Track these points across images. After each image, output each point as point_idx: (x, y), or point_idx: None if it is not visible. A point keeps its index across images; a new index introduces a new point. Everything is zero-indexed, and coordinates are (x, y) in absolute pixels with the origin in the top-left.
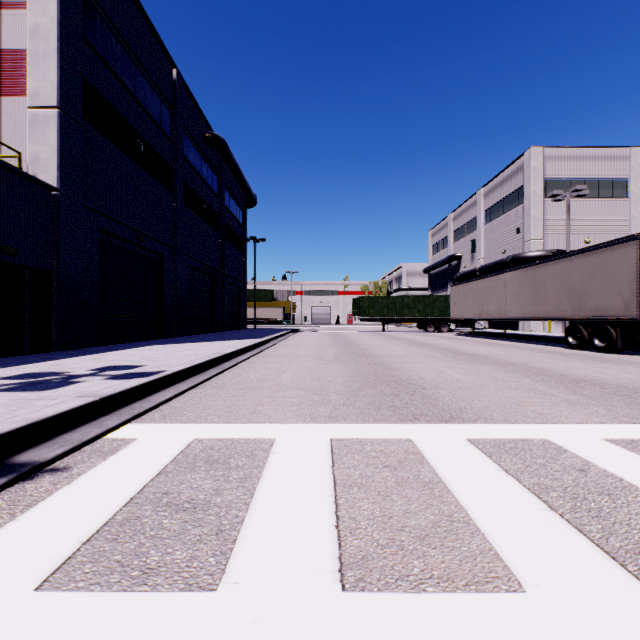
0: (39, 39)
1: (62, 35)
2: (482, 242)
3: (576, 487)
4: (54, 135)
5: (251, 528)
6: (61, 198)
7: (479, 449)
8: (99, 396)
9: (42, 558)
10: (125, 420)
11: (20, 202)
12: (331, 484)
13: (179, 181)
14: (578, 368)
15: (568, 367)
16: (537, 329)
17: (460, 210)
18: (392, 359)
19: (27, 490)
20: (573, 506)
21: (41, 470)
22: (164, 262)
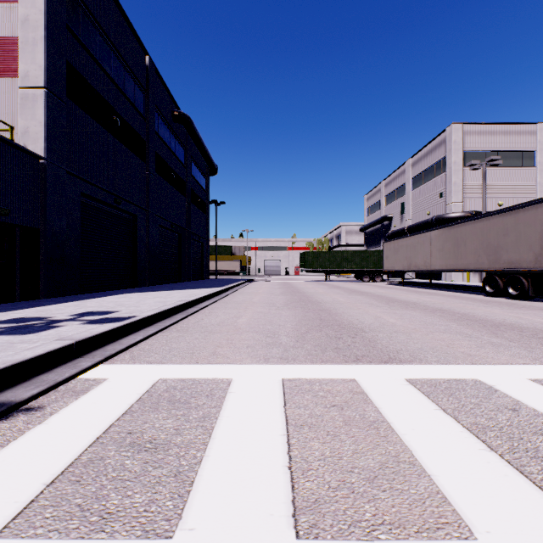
0: (29, 28)
1: (48, 25)
2: (410, 205)
3: (511, 427)
4: (41, 111)
5: (208, 469)
6: (48, 166)
7: (417, 389)
8: (75, 339)
9: (5, 502)
10: (98, 361)
11: (11, 169)
12: (283, 423)
13: (151, 152)
14: (496, 313)
15: (488, 312)
16: (457, 279)
17: (391, 178)
18: (334, 305)
19: (1, 430)
20: (511, 446)
21: (17, 409)
22: (138, 222)
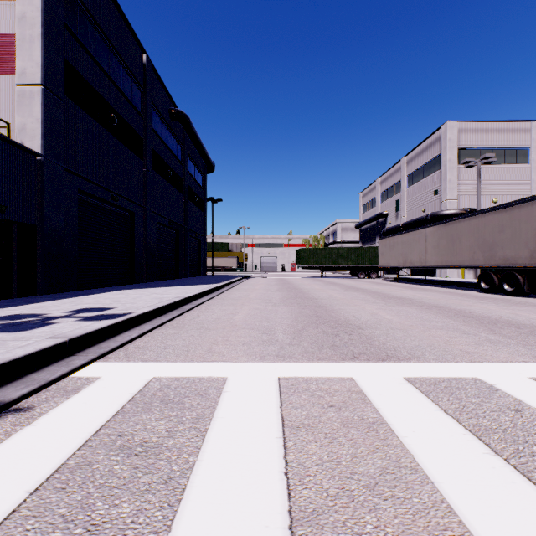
0: (26, 25)
1: (46, 22)
2: (405, 202)
3: (515, 428)
4: (39, 108)
5: (201, 475)
6: (45, 163)
7: (416, 388)
8: (68, 337)
9: None
10: (91, 359)
11: (8, 166)
12: (279, 425)
13: (148, 150)
14: (493, 310)
15: (484, 309)
16: (452, 276)
17: (386, 175)
18: (330, 302)
19: None
20: (516, 450)
21: (5, 410)
22: (135, 218)
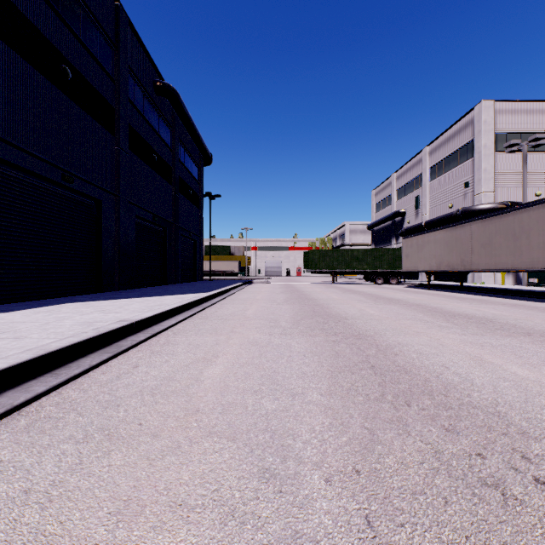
0: None
1: None
2: (427, 198)
3: None
4: None
5: None
6: None
7: None
8: None
9: None
10: None
11: None
12: None
13: (122, 123)
14: None
15: None
16: (488, 281)
17: (404, 169)
18: (371, 324)
19: None
20: None
21: None
22: (103, 209)
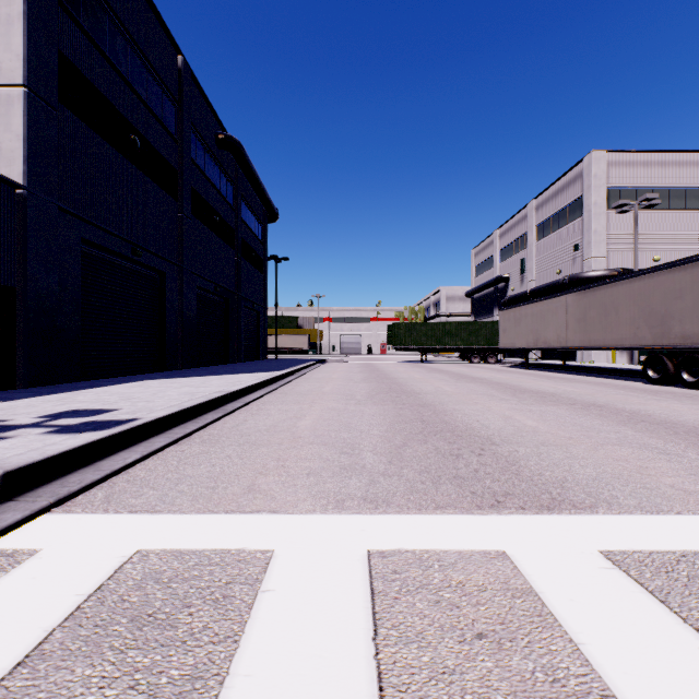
0: (1, 0)
1: None
2: (533, 261)
3: None
4: (19, 120)
5: None
6: (29, 198)
7: (636, 581)
8: (4, 468)
9: None
10: (38, 509)
11: None
12: None
13: (185, 187)
14: (680, 411)
15: (667, 409)
16: (599, 360)
17: (508, 226)
18: (439, 398)
19: None
20: None
21: None
22: (167, 281)
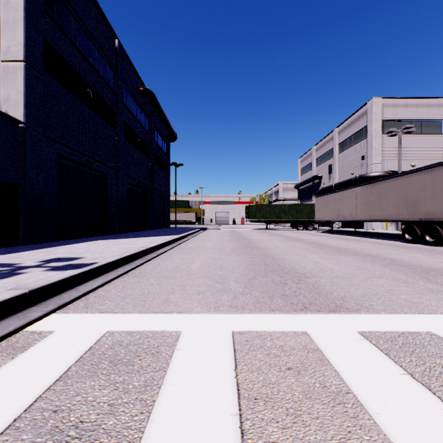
0: (9, 9)
1: (27, 6)
2: (337, 166)
3: None
4: (21, 82)
5: None
6: (26, 129)
7: (374, 345)
8: (29, 288)
9: None
10: (49, 311)
11: None
12: (235, 396)
13: (119, 121)
14: (421, 259)
15: (413, 258)
16: (377, 228)
17: (321, 144)
18: (276, 251)
19: None
20: None
21: None
22: (108, 179)
